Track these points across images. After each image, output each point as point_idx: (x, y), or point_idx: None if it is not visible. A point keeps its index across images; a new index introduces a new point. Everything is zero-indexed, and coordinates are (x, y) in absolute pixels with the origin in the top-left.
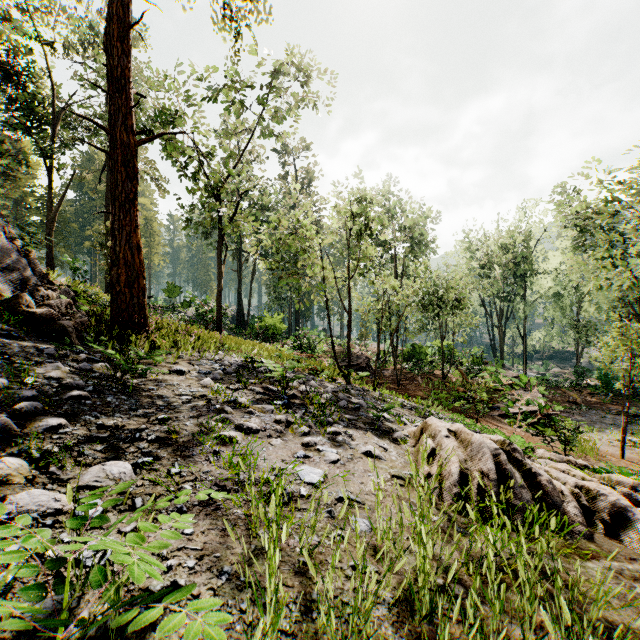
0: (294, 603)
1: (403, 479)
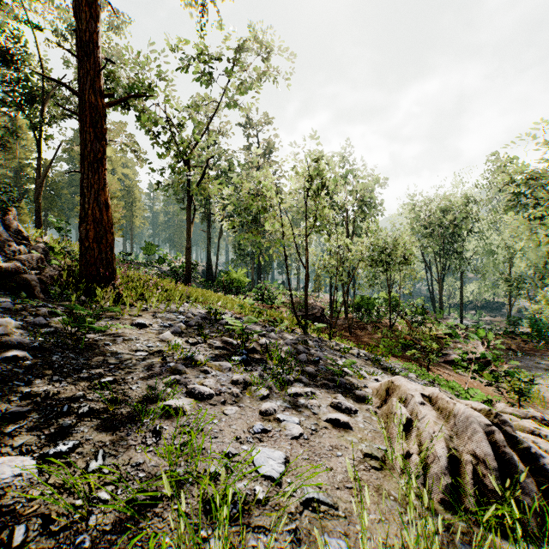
0: None
1: (378, 459)
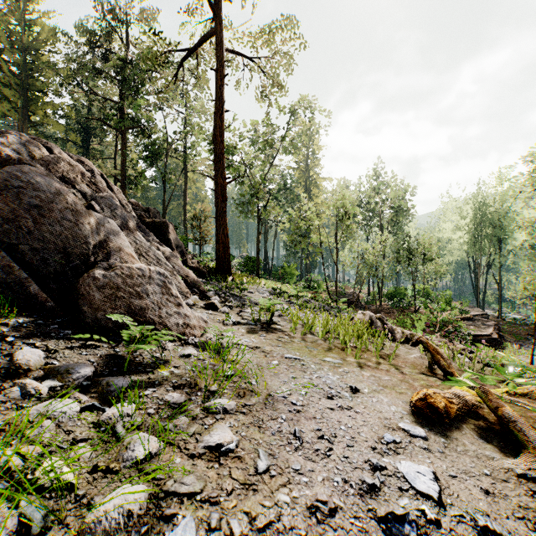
0: (300, 326)
1: None
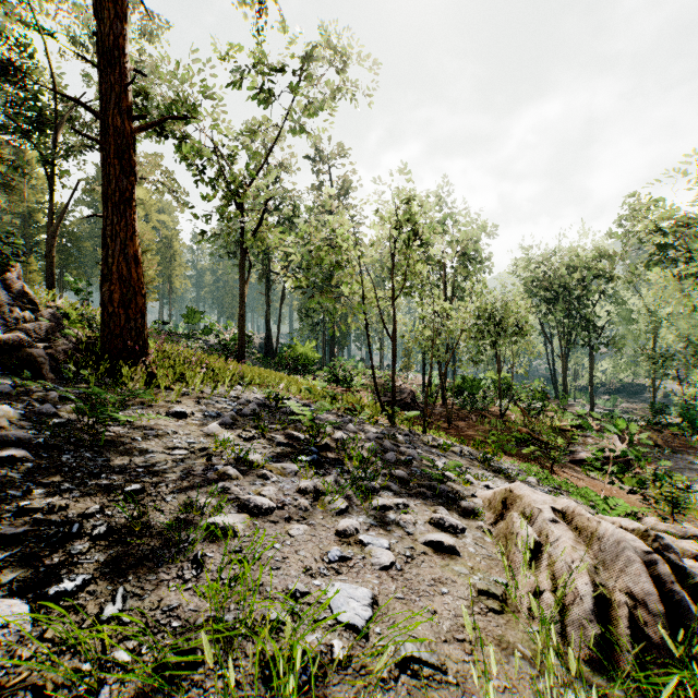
0: None
1: (496, 598)
